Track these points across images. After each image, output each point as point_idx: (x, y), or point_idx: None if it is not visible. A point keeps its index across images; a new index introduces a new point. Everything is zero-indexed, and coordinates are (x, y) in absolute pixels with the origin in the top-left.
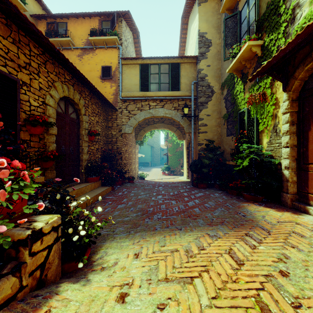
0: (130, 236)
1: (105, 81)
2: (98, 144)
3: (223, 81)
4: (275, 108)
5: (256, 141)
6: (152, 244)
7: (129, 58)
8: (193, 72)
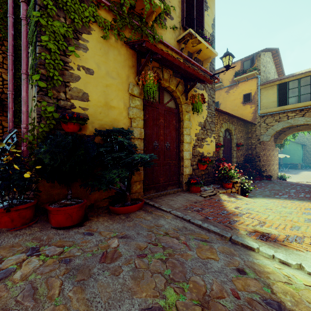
0: (265, 198)
1: (246, 104)
2: (241, 151)
3: None
4: None
5: None
6: (276, 200)
7: (266, 83)
8: None
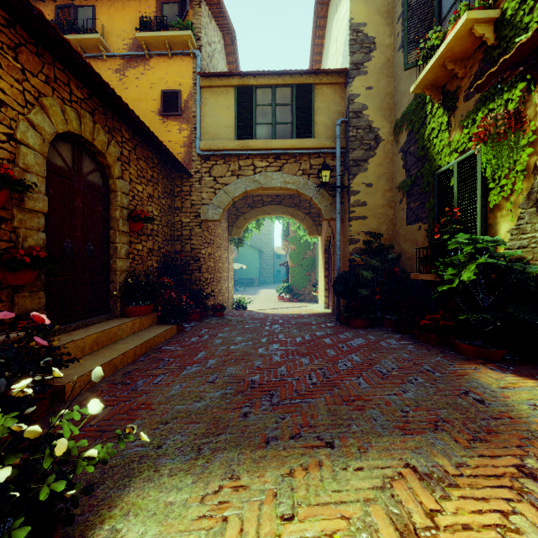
0: (198, 465)
1: (169, 120)
2: (151, 239)
3: (399, 117)
4: (533, 152)
5: (482, 228)
6: (257, 505)
7: (215, 76)
8: (340, 102)
